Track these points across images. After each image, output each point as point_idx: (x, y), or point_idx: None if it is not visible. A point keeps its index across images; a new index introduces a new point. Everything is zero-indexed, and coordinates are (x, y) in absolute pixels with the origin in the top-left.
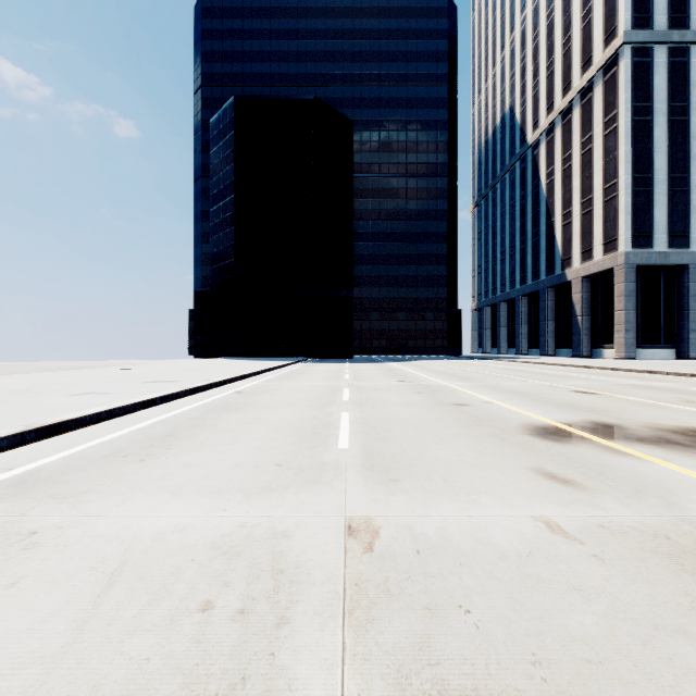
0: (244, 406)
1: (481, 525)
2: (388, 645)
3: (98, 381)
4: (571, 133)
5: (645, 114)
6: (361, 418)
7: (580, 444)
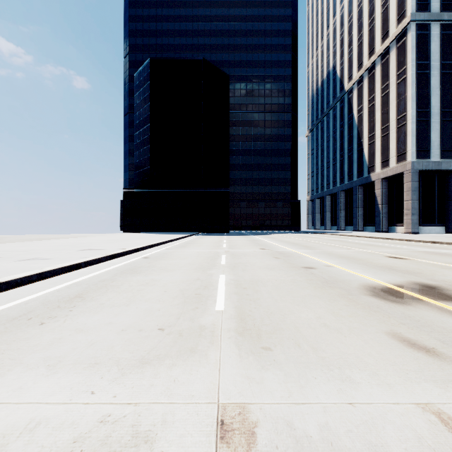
0: (146, 269)
1: (368, 420)
2: None
3: (47, 249)
4: (374, 82)
5: (425, 69)
6: (234, 279)
7: (417, 305)
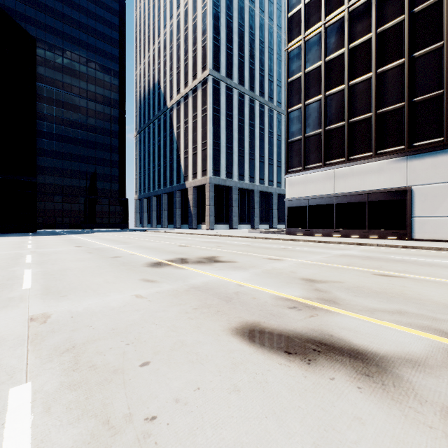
0: None
1: (107, 302)
2: (52, 343)
3: None
4: (188, 109)
5: (218, 113)
6: (42, 271)
7: (167, 267)
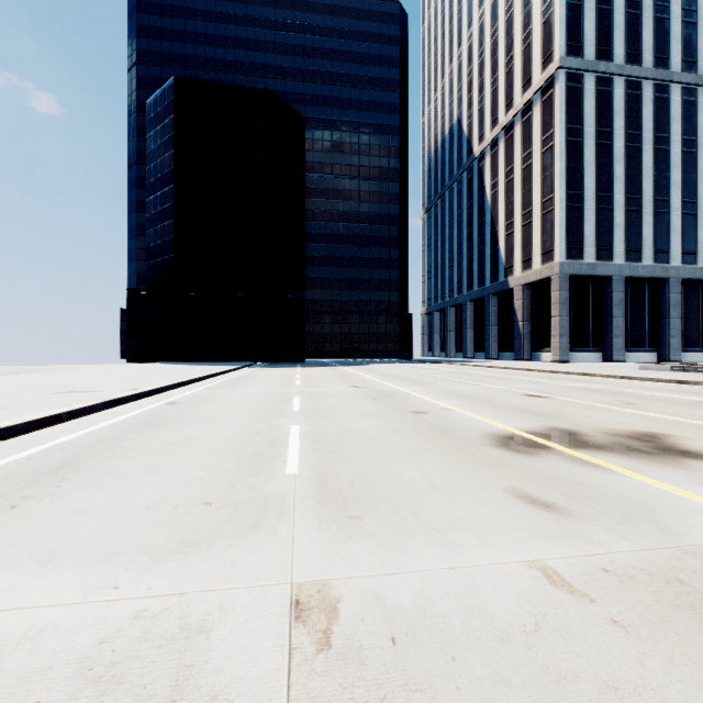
0: (175, 420)
1: (468, 583)
2: None
3: None
4: (513, 148)
5: (577, 136)
6: (313, 431)
7: (548, 455)
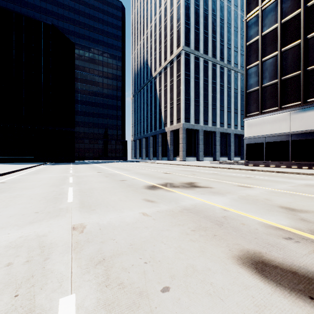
0: (8, 189)
1: (123, 218)
2: (88, 253)
3: None
4: (167, 76)
5: (188, 76)
6: (79, 189)
7: (160, 190)
